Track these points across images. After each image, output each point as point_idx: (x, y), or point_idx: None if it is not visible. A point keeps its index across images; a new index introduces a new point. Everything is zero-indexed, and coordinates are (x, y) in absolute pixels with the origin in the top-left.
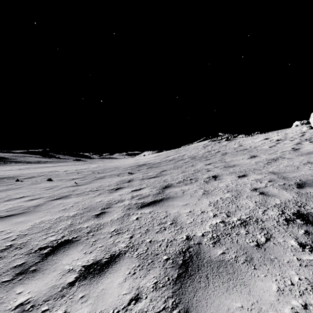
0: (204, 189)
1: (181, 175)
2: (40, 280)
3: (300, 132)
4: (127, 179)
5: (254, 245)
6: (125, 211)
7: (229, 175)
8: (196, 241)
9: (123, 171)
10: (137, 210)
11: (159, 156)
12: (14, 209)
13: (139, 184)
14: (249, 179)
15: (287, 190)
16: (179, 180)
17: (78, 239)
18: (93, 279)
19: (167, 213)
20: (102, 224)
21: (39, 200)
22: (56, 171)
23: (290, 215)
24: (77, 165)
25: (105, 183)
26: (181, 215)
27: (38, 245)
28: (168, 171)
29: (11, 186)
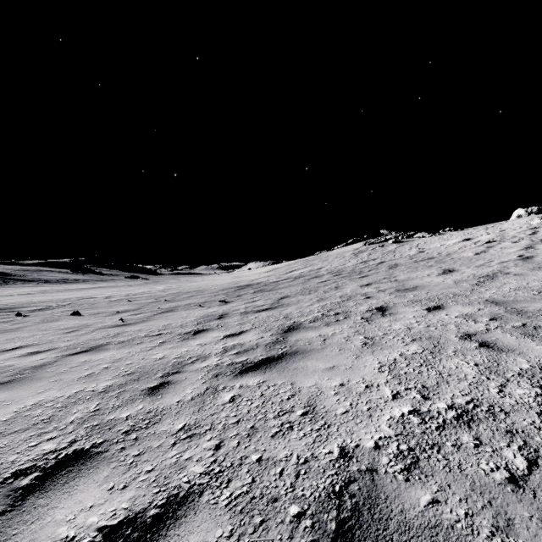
0: (365, 333)
1: (318, 306)
2: None
3: (528, 227)
4: (217, 313)
5: (504, 479)
6: (210, 380)
7: (408, 307)
8: (364, 464)
9: (211, 297)
10: (233, 379)
11: (276, 271)
12: None
13: (238, 323)
14: (450, 314)
15: (535, 339)
16: (315, 316)
17: (104, 450)
18: None
19: (295, 387)
20: (159, 411)
21: (46, 355)
22: (91, 297)
23: None
24: (130, 286)
25: (176, 320)
26: (324, 393)
27: (15, 465)
28: (293, 298)
29: (3, 326)
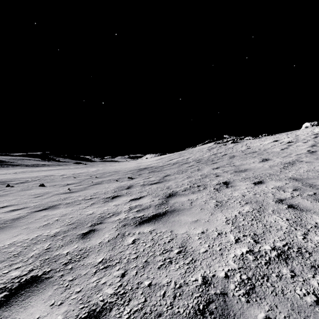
0: (216, 198)
1: (187, 181)
2: None
3: (312, 133)
4: (126, 185)
5: (313, 301)
6: (120, 228)
7: (242, 182)
8: (219, 289)
9: (123, 175)
10: (135, 228)
11: (162, 159)
12: None
13: (139, 191)
14: (268, 186)
15: None
16: (185, 187)
17: (50, 276)
18: None
19: (173, 234)
20: (87, 249)
21: (21, 211)
22: (52, 175)
23: None
24: (76, 169)
25: (101, 189)
26: (191, 238)
27: None
28: (172, 176)
29: None
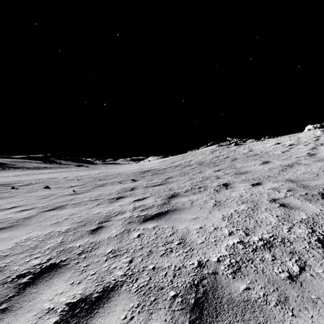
0: (215, 199)
1: (189, 183)
2: None
3: (314, 136)
4: (130, 187)
5: (286, 277)
6: (126, 225)
7: (241, 183)
8: (211, 270)
9: (126, 178)
10: (139, 225)
11: (165, 162)
12: (1, 222)
13: (142, 193)
14: (265, 187)
15: (311, 202)
16: (187, 189)
17: (67, 263)
18: None
19: (174, 229)
20: (97, 242)
21: (31, 211)
22: (55, 177)
23: (322, 234)
24: (78, 171)
25: (105, 191)
26: (190, 232)
27: (18, 271)
28: (174, 178)
29: (4, 194)
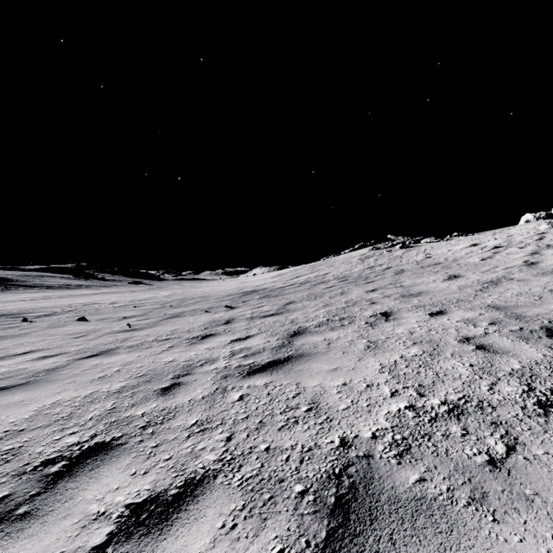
0: (368, 337)
1: (323, 312)
2: (33, 541)
3: (535, 232)
4: (223, 319)
5: (484, 461)
6: (219, 381)
7: (412, 312)
8: (362, 451)
9: (216, 303)
10: (241, 380)
11: (282, 276)
12: (10, 376)
13: (245, 328)
14: (452, 319)
15: (529, 342)
16: (320, 321)
17: (124, 443)
18: (145, 538)
19: (300, 387)
20: (172, 408)
21: (58, 359)
22: (96, 303)
23: (546, 394)
24: (135, 292)
25: (183, 325)
26: (327, 391)
27: (43, 455)
28: (298, 303)
29: (10, 331)
